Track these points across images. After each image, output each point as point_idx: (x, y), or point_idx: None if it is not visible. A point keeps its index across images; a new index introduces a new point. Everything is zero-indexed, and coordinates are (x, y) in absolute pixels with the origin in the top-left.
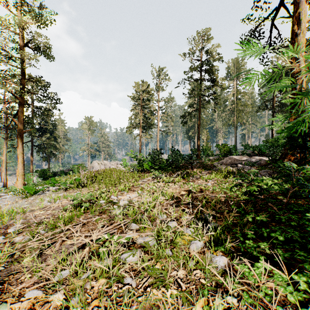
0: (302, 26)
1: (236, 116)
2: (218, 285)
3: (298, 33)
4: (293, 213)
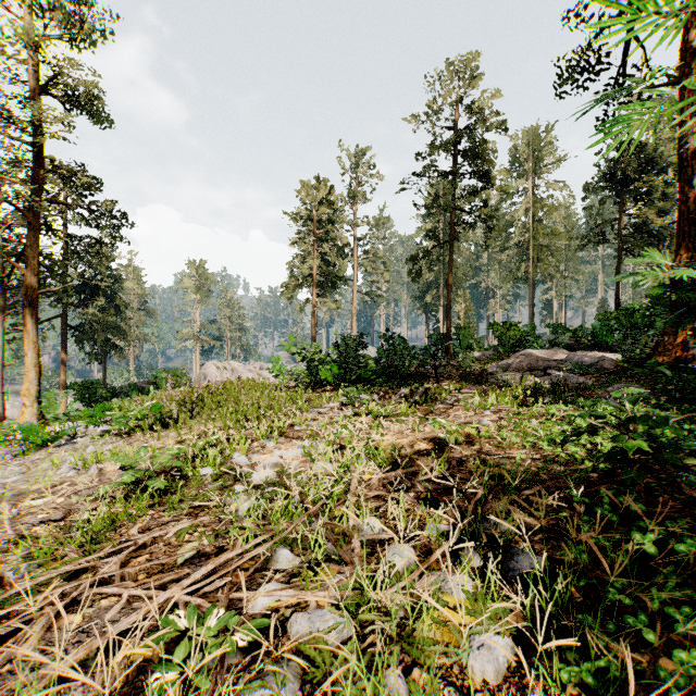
0: None
1: (532, 258)
2: None
3: (695, 51)
4: None
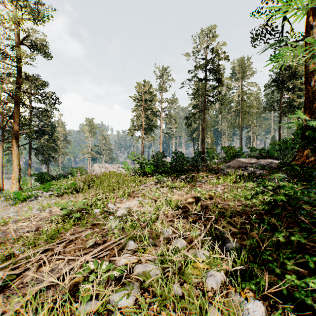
0: None
1: (241, 117)
2: None
3: (312, 26)
4: None
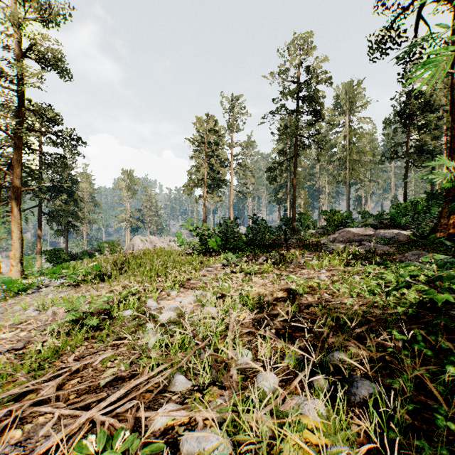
0: None
1: (348, 168)
2: None
3: None
4: None
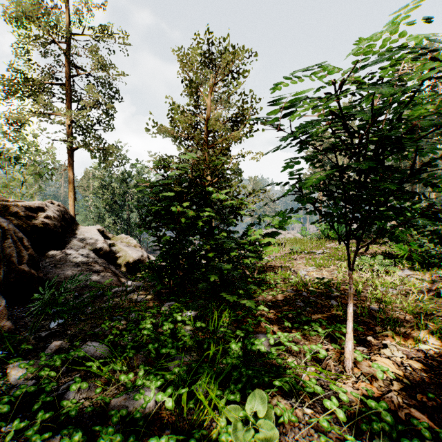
0: None
1: None
2: None
3: None
4: None
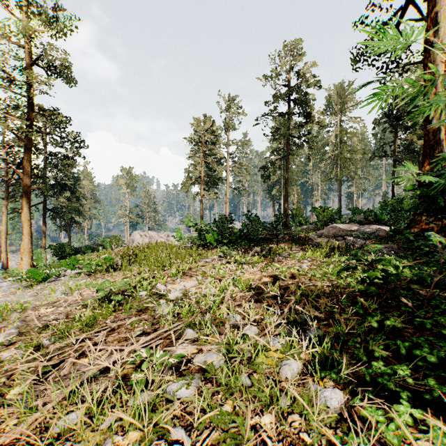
0: (440, 33)
1: (340, 166)
2: (331, 444)
3: (434, 43)
4: (439, 313)
